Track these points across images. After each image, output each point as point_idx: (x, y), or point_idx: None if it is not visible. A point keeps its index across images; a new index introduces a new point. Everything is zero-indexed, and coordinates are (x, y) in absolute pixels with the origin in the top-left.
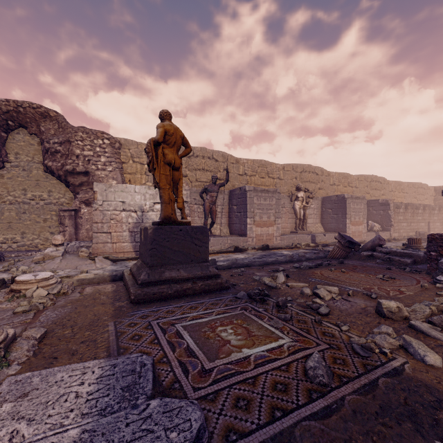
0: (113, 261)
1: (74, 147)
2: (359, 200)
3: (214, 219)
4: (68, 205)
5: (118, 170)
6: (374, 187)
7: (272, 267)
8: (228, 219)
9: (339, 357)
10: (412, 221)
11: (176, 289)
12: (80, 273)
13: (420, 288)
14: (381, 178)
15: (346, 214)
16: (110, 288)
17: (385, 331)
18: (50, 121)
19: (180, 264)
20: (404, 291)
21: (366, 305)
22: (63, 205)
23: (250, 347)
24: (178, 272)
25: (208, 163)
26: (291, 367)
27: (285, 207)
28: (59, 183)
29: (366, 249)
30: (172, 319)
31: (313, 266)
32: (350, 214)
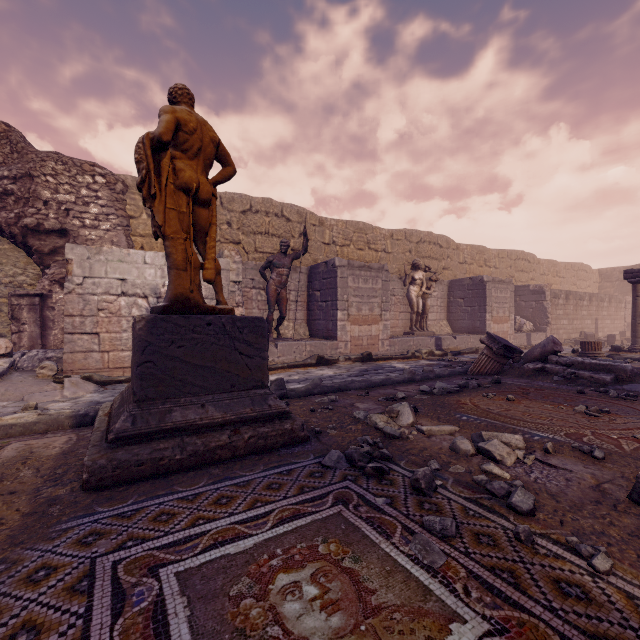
0: (100, 385)
1: (39, 186)
2: (504, 285)
3: (283, 312)
4: (33, 287)
5: (122, 229)
6: (520, 268)
7: (383, 392)
8: (307, 313)
9: None
10: (575, 318)
11: (192, 450)
12: (22, 409)
13: None
14: (529, 255)
15: (485, 305)
16: (58, 447)
17: None
18: None
19: (207, 394)
20: None
21: (596, 478)
22: (22, 288)
23: None
24: (202, 410)
25: (274, 224)
26: None
27: (395, 294)
28: (14, 250)
29: (532, 359)
30: (158, 546)
31: (455, 390)
32: (491, 307)
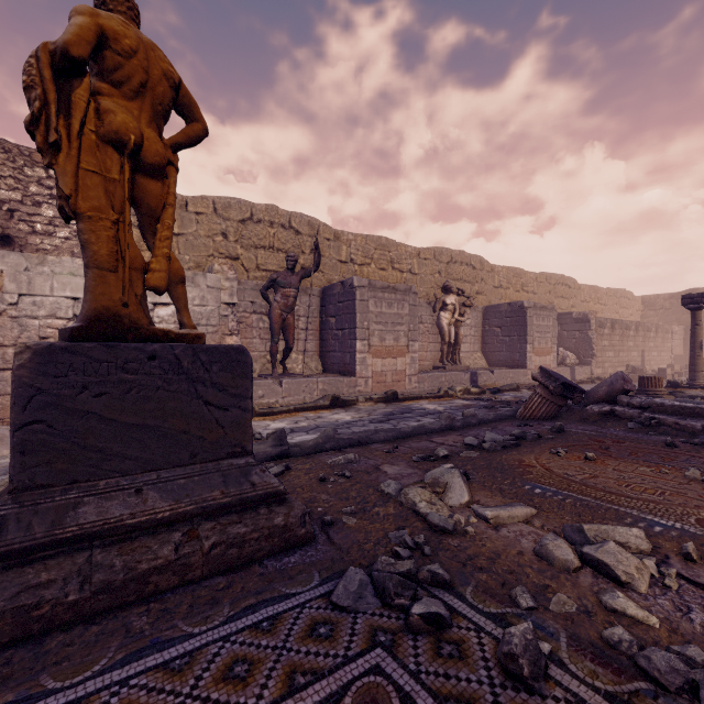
0: None
1: None
2: (546, 312)
3: (290, 342)
4: None
5: None
6: (560, 294)
7: (416, 445)
8: (320, 343)
9: None
10: (621, 349)
11: (102, 581)
12: None
13: None
14: (569, 279)
15: (526, 335)
16: None
17: None
18: None
19: (148, 470)
20: None
21: None
22: None
23: None
24: (135, 499)
25: (280, 236)
26: None
27: (423, 322)
28: None
29: (596, 400)
30: None
31: (512, 444)
32: (532, 336)
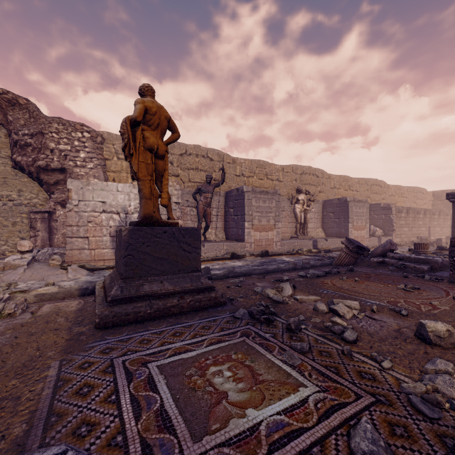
0: (90, 271)
1: (48, 140)
2: (362, 203)
3: (208, 223)
4: (42, 206)
5: (100, 168)
6: (374, 191)
7: (274, 276)
8: (224, 223)
9: (396, 421)
10: (414, 226)
11: (157, 307)
12: (45, 285)
13: (454, 301)
14: (381, 181)
15: (348, 218)
16: (74, 306)
17: (443, 369)
18: (19, 110)
19: (164, 275)
20: (437, 305)
21: (399, 325)
22: (36, 207)
23: (259, 406)
24: (161, 285)
25: (202, 162)
26: (328, 449)
27: (285, 210)
28: (31, 182)
29: (376, 255)
30: (145, 354)
31: (322, 275)
32: (352, 219)
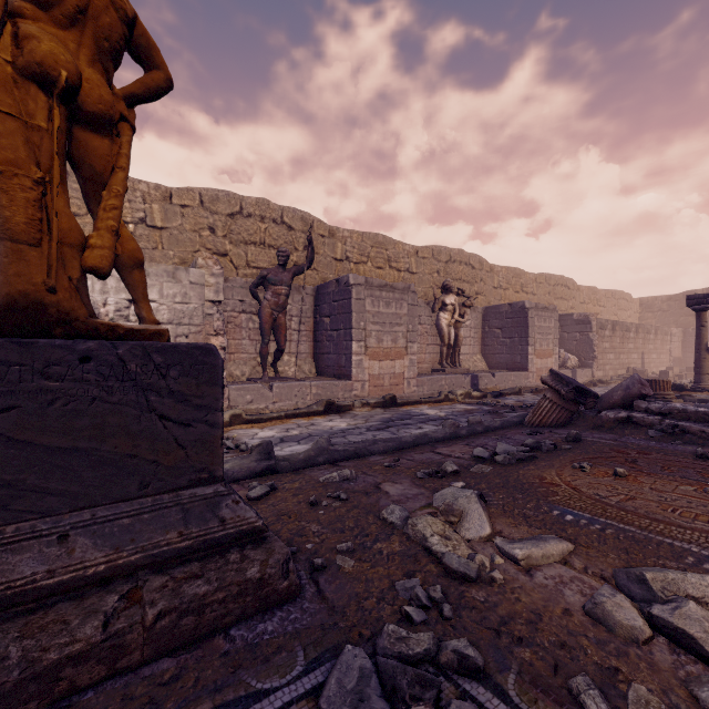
0: None
1: None
2: (548, 313)
3: (282, 343)
4: None
5: None
6: (559, 295)
7: (420, 458)
8: (314, 345)
9: None
10: (622, 352)
11: None
12: None
13: None
14: (569, 280)
15: (528, 337)
16: None
17: None
18: None
19: (79, 508)
20: None
21: None
22: None
23: None
24: (57, 549)
25: (272, 232)
26: None
27: (421, 323)
28: None
29: (610, 405)
30: None
31: (527, 456)
32: (534, 338)
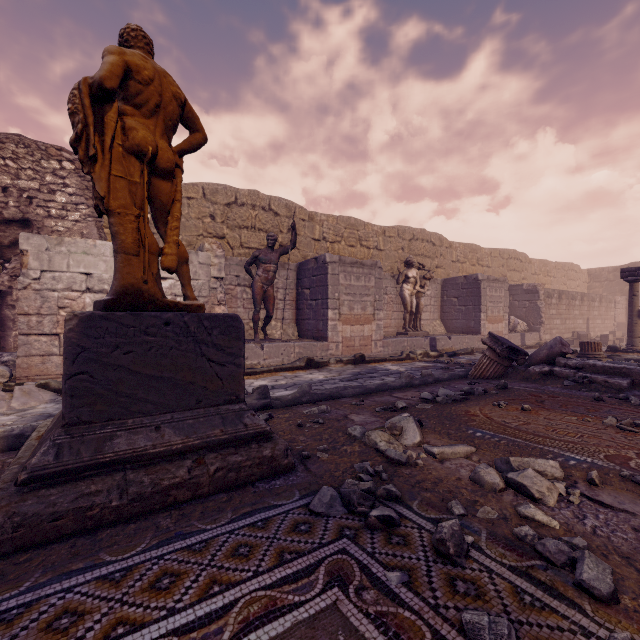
0: (58, 393)
1: None
2: (498, 284)
3: (270, 311)
4: None
5: (93, 220)
6: (512, 268)
7: (379, 399)
8: (296, 312)
9: None
10: (568, 317)
11: (136, 492)
12: None
13: None
14: (521, 254)
15: (480, 305)
16: None
17: None
18: None
19: (164, 412)
20: None
21: None
22: None
23: None
24: (155, 434)
25: (261, 217)
26: None
27: (388, 293)
28: None
29: (538, 361)
30: None
31: (461, 398)
32: (486, 306)
